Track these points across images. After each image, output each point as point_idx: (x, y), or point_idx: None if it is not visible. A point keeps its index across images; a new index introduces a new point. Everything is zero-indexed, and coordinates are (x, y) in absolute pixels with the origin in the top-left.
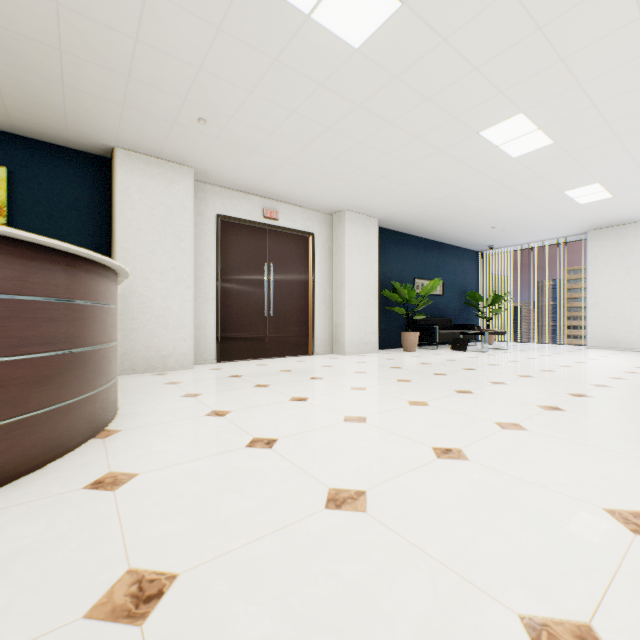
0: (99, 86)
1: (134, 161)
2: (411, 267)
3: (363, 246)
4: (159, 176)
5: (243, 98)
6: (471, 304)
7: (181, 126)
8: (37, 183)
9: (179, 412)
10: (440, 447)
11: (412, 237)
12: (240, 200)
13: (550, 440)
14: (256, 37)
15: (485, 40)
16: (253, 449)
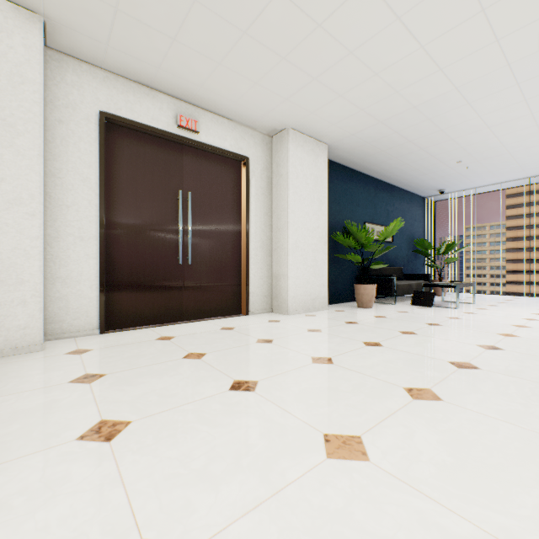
0: None
1: None
2: (361, 209)
3: (310, 177)
4: None
5: None
6: (422, 252)
7: None
8: None
9: None
10: None
11: (362, 175)
12: (140, 96)
13: None
14: None
15: None
16: None
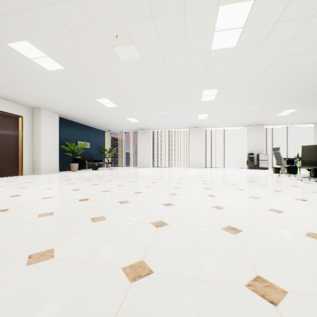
0: None
1: None
2: (76, 136)
3: (51, 125)
4: None
5: None
6: (102, 152)
7: None
8: None
9: None
10: (74, 189)
11: (76, 123)
12: None
13: (102, 185)
14: (5, 54)
15: (91, 82)
16: (13, 197)
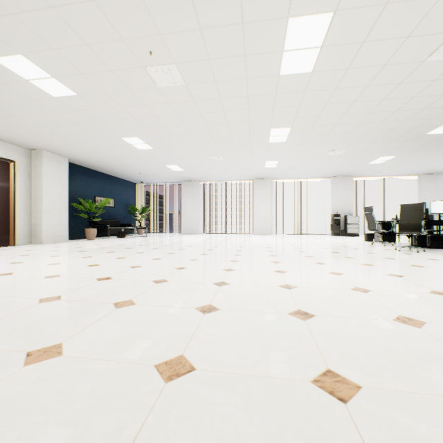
0: None
1: None
2: (93, 189)
3: (57, 174)
4: None
5: None
6: (131, 212)
7: None
8: None
9: None
10: (91, 265)
11: (94, 171)
12: None
13: (131, 259)
14: None
15: (116, 114)
16: (2, 276)
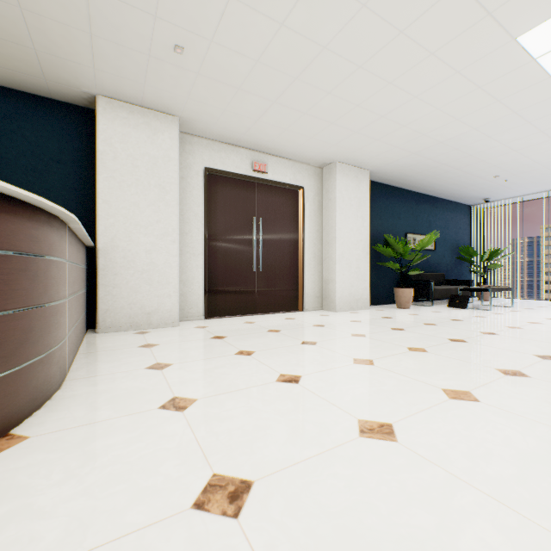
0: (58, 5)
1: (116, 109)
2: (402, 221)
3: (354, 199)
4: (143, 125)
5: (221, 7)
6: (465, 259)
7: (157, 59)
8: (21, 135)
9: (128, 398)
10: None
11: (403, 191)
12: (228, 153)
13: None
14: None
15: None
16: (203, 518)
